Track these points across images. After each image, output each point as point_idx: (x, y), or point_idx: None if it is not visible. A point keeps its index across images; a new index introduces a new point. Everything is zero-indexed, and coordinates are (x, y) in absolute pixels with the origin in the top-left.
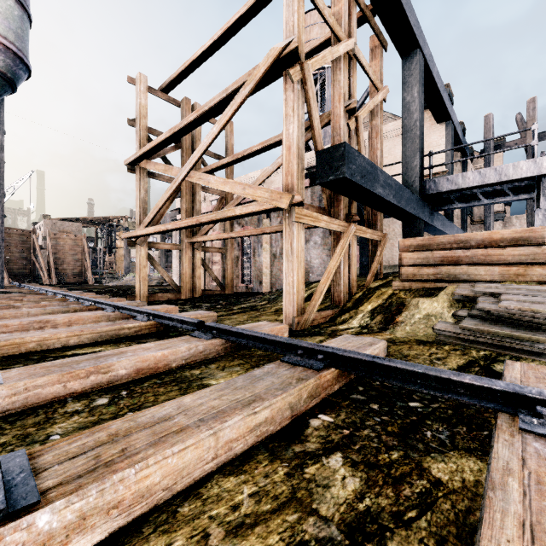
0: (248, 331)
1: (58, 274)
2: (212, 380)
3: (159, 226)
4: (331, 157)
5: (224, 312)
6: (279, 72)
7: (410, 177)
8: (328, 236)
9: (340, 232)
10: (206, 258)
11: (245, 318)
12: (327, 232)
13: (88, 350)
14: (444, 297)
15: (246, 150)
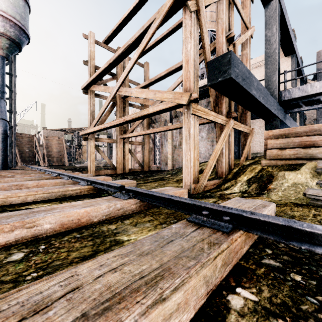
0: (157, 193)
1: (49, 160)
2: (125, 235)
3: (101, 125)
4: (220, 63)
5: (142, 181)
6: (180, 7)
7: (270, 88)
8: (210, 132)
9: (223, 125)
10: (132, 149)
11: (155, 185)
12: (210, 130)
13: (38, 205)
14: (306, 170)
15: (157, 76)
